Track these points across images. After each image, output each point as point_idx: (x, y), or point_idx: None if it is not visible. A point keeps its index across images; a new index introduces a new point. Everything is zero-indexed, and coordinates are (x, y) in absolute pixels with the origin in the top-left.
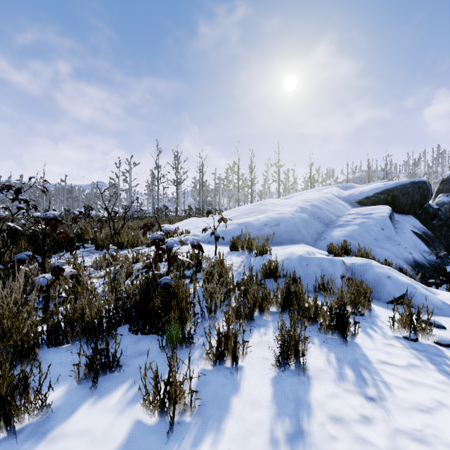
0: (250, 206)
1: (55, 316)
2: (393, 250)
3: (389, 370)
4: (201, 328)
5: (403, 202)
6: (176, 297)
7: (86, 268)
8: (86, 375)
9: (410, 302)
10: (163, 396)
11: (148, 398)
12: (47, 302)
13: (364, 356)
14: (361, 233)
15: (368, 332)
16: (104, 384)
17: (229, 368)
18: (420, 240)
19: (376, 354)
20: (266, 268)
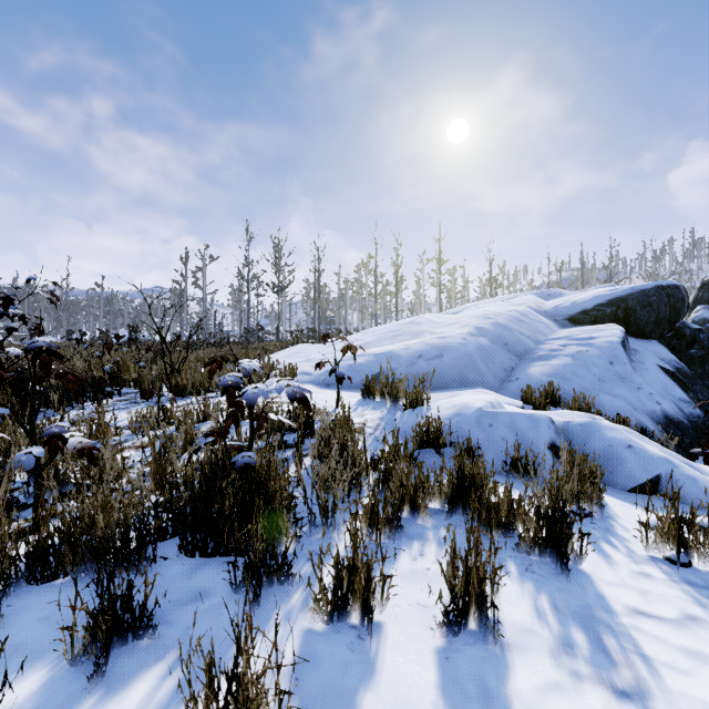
0: (395, 325)
1: (43, 527)
2: (629, 398)
3: (649, 630)
4: (308, 542)
5: (642, 318)
6: (262, 491)
7: (119, 430)
8: (87, 648)
9: (677, 497)
10: (225, 703)
11: (195, 706)
12: (39, 496)
13: (601, 599)
14: (576, 369)
15: (602, 550)
16: (120, 666)
17: (356, 628)
18: (673, 382)
19: (622, 594)
20: (422, 432)
